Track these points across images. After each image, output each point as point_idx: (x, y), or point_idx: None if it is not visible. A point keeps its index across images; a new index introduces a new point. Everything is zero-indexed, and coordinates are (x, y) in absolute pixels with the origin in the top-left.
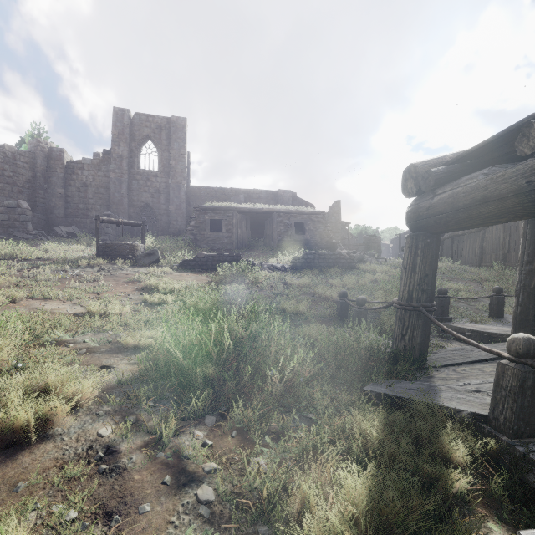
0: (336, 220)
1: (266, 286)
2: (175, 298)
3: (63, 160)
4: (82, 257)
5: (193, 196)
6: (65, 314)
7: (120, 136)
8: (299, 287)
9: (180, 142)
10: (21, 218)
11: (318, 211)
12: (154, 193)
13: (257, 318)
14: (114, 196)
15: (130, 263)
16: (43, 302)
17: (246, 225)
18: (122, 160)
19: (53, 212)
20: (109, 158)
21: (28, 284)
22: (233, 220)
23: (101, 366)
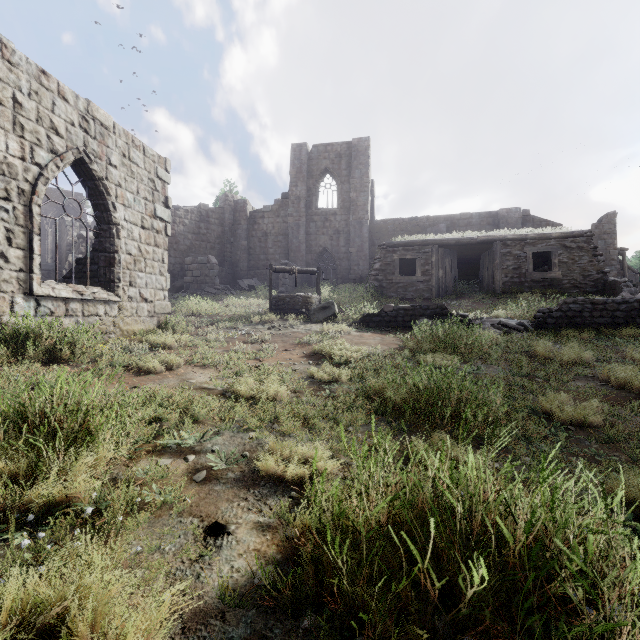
0: (606, 244)
1: (495, 358)
2: (351, 374)
3: (246, 212)
4: (256, 313)
5: (378, 232)
6: (212, 392)
7: (298, 175)
8: (564, 363)
9: (362, 168)
10: (210, 273)
11: (577, 232)
12: (332, 235)
13: (496, 430)
14: (291, 243)
15: (303, 319)
16: (199, 370)
17: (450, 263)
18: (300, 201)
19: (238, 266)
20: (287, 202)
21: (197, 345)
22: (432, 257)
23: (212, 524)
